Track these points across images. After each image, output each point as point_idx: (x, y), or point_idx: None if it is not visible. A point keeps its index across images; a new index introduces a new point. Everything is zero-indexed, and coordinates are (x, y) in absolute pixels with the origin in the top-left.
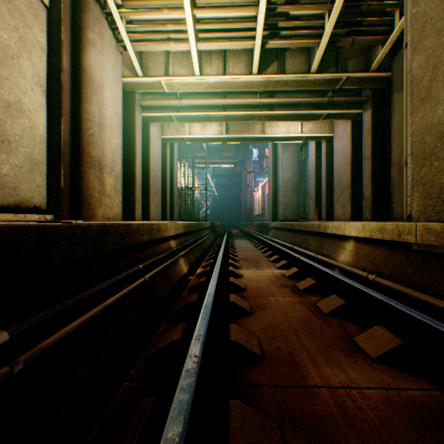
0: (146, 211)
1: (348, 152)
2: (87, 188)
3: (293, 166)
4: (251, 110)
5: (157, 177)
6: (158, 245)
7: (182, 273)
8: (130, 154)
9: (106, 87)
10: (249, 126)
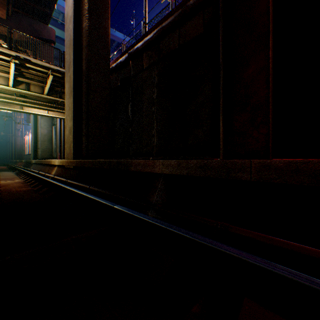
0: None
1: None
2: None
3: (49, 127)
4: (11, 99)
5: None
6: None
7: None
8: None
9: None
10: None
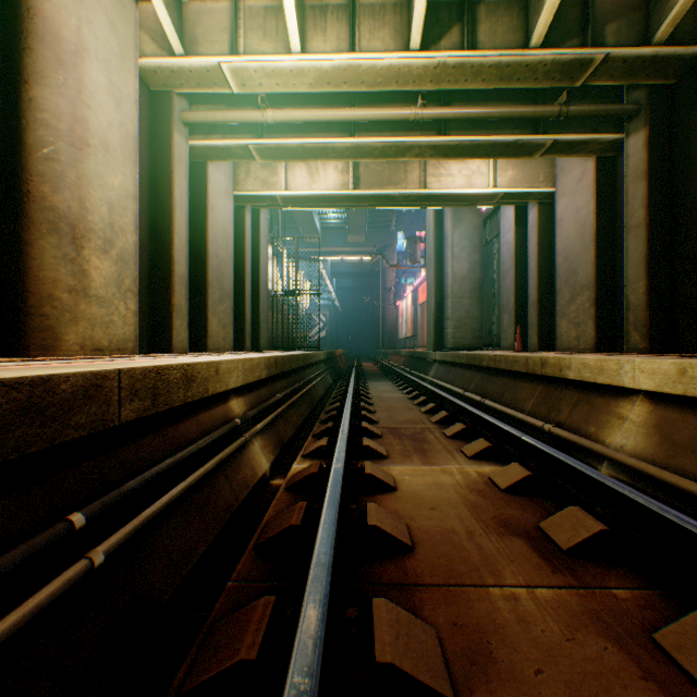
0: (201, 333)
1: (589, 220)
2: (38, 280)
3: (471, 252)
4: (404, 135)
5: (225, 269)
6: (189, 417)
7: (255, 478)
8: (162, 217)
9: (91, 57)
10: (397, 174)
